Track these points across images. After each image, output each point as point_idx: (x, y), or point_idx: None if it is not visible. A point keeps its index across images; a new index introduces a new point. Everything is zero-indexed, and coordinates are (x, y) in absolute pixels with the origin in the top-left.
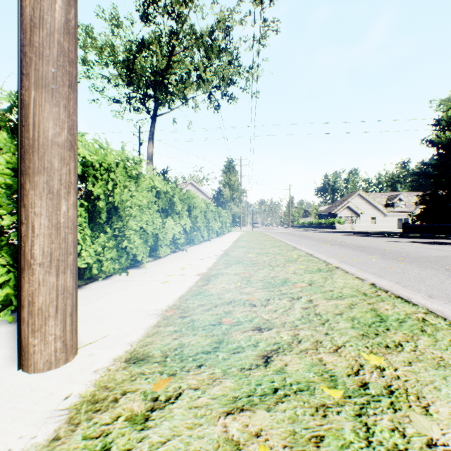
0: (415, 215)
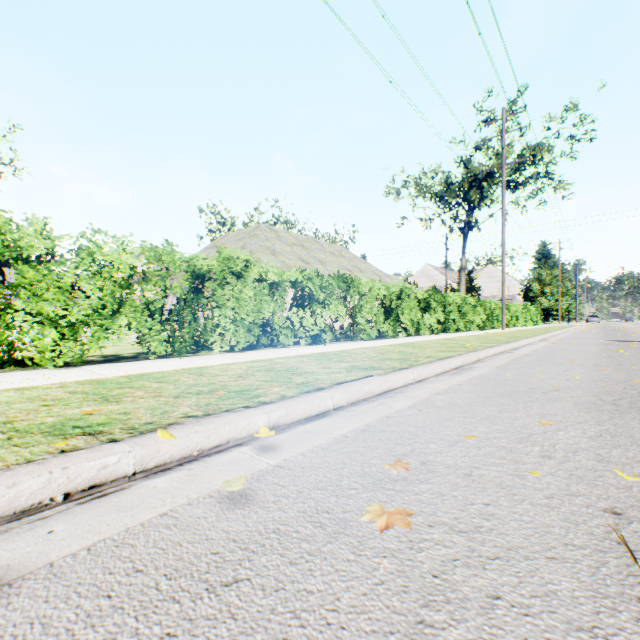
0: None
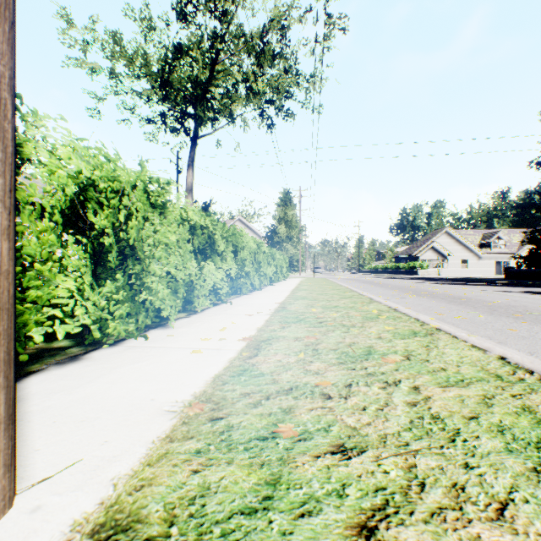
0: (522, 258)
